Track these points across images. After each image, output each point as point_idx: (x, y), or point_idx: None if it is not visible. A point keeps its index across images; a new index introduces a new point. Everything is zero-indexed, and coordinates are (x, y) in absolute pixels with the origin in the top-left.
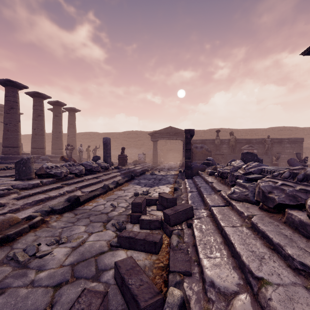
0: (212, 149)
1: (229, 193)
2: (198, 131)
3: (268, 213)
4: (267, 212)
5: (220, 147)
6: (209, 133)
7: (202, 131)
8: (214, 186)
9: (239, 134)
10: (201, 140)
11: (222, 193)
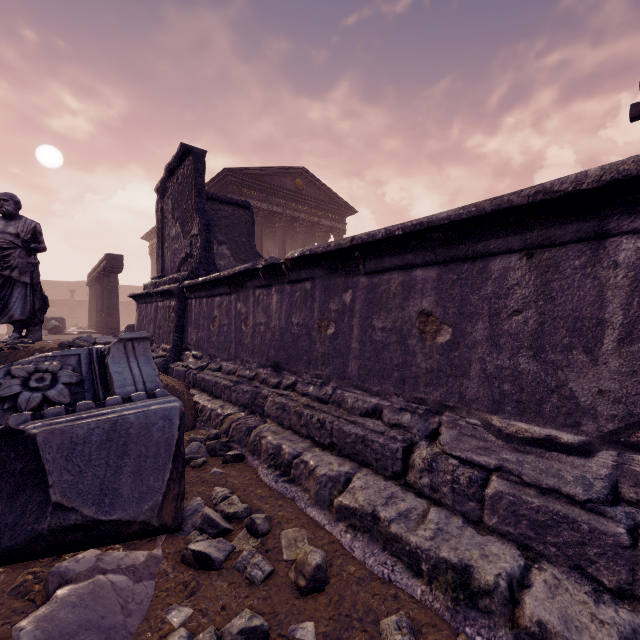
0: (66, 312)
1: None
2: (57, 282)
3: None
4: None
5: (78, 309)
6: (77, 287)
7: (65, 284)
8: None
9: (123, 292)
10: (50, 300)
11: None
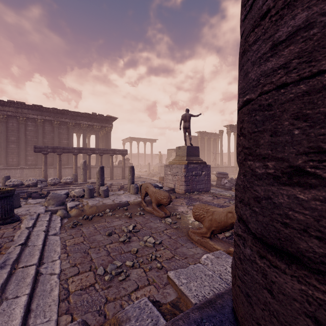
0: None
1: (41, 186)
2: None
3: (54, 186)
4: (53, 186)
5: None
6: None
7: None
8: (19, 189)
9: None
10: None
11: (33, 188)
